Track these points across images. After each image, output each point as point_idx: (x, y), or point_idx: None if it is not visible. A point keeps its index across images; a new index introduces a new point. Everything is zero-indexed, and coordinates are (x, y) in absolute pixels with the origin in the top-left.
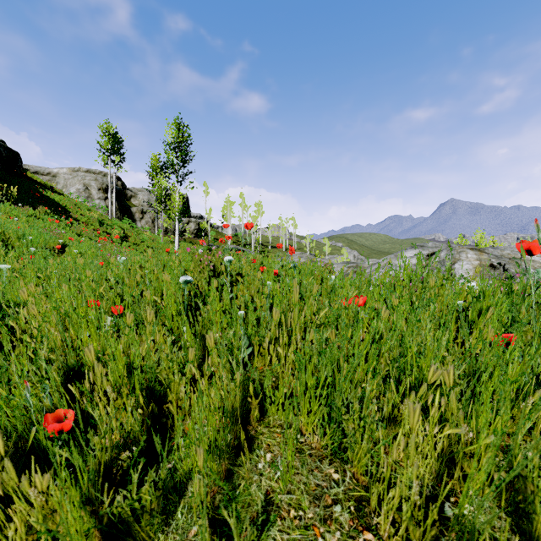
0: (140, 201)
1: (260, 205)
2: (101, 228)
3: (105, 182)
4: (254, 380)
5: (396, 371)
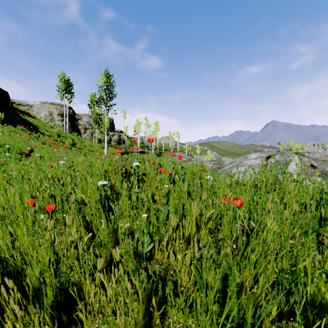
0: (84, 122)
1: (157, 124)
2: (59, 139)
3: (62, 110)
4: (155, 273)
5: (286, 282)
